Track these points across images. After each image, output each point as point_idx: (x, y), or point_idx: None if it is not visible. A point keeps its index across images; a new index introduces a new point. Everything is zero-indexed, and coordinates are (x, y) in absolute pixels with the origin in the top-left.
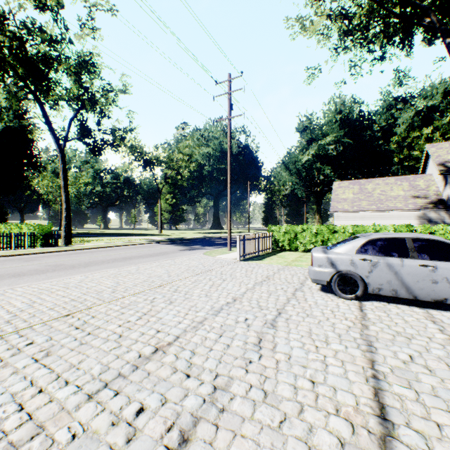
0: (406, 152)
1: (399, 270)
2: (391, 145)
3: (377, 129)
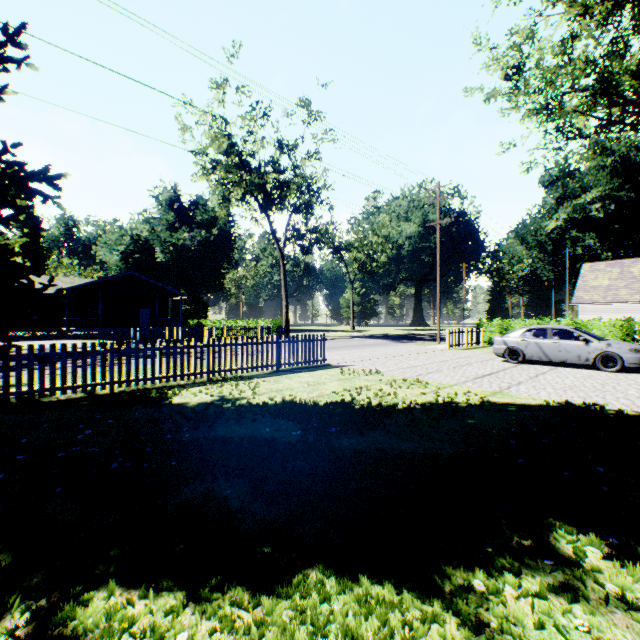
0: None
1: (541, 345)
2: None
3: None
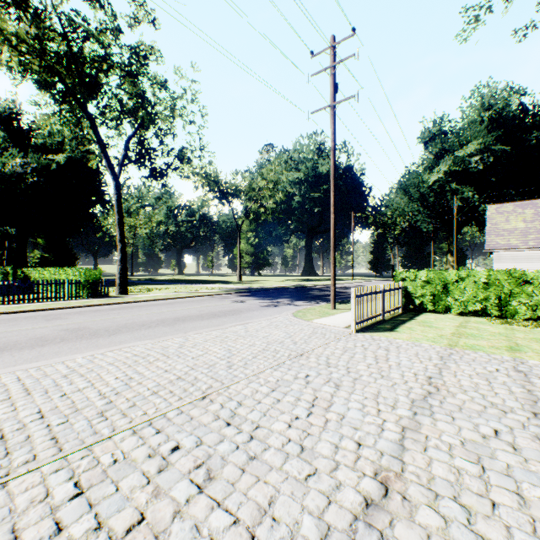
0: None
1: None
2: None
3: None
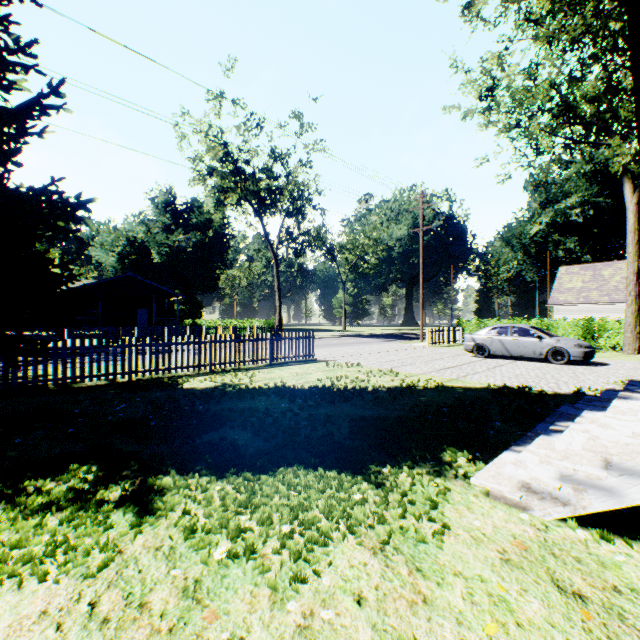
0: None
1: (503, 342)
2: None
3: None
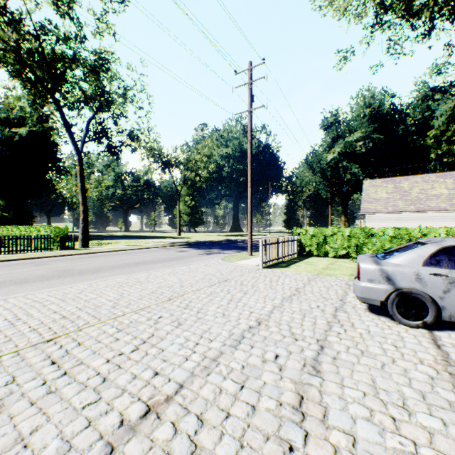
0: (445, 147)
1: None
2: (428, 140)
3: (411, 123)
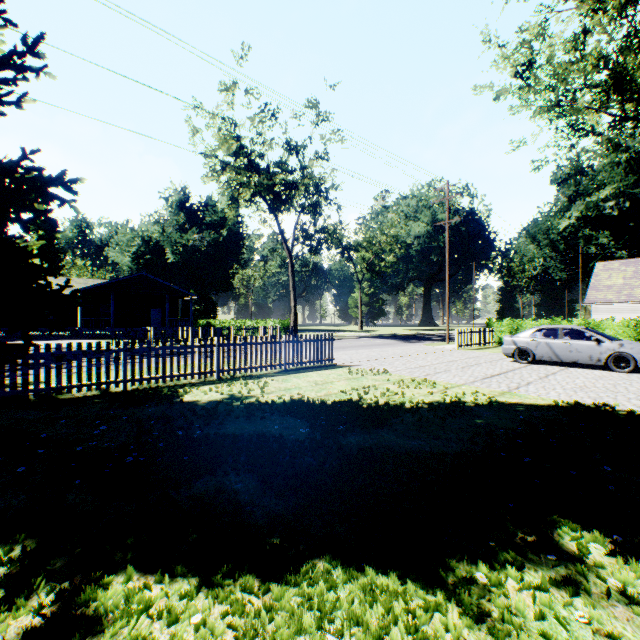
0: None
1: (552, 345)
2: None
3: None
